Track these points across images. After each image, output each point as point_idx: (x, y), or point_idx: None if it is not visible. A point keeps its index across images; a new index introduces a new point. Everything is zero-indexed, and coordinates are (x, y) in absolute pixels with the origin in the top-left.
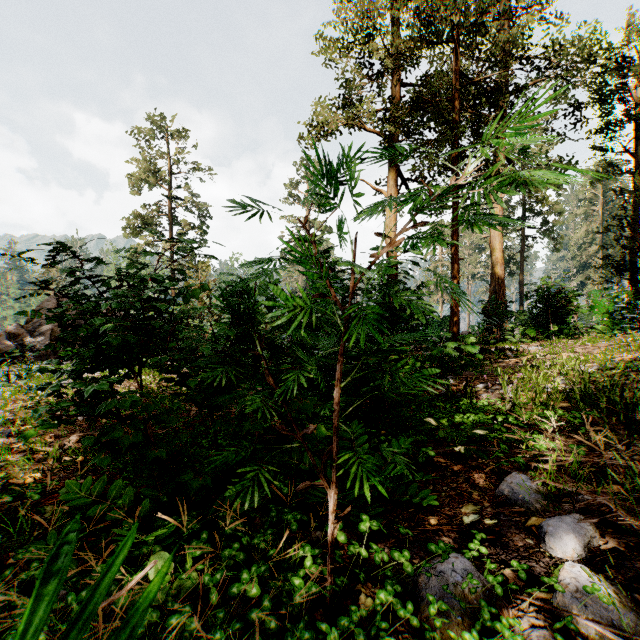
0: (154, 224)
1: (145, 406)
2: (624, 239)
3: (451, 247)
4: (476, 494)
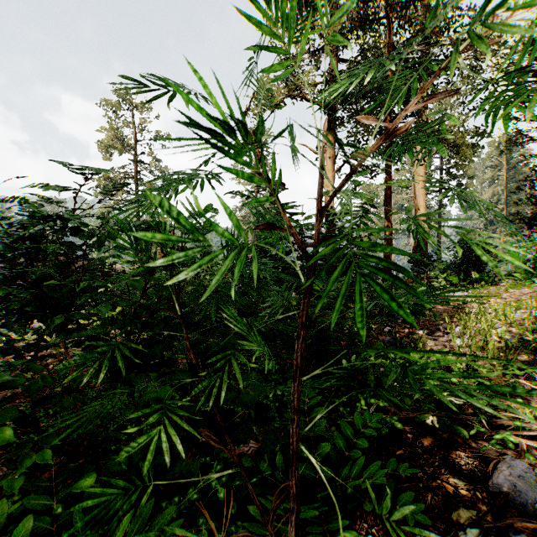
0: (123, 185)
1: (26, 388)
2: (534, 197)
3: (384, 203)
4: (463, 487)
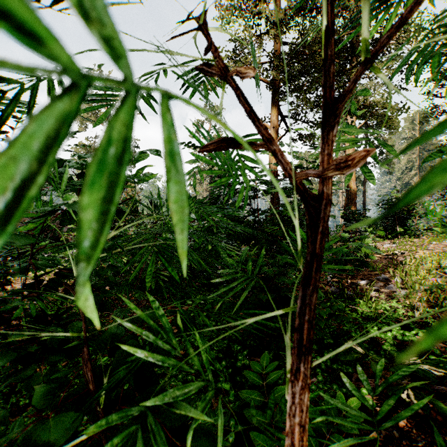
0: None
1: None
2: None
3: None
4: None
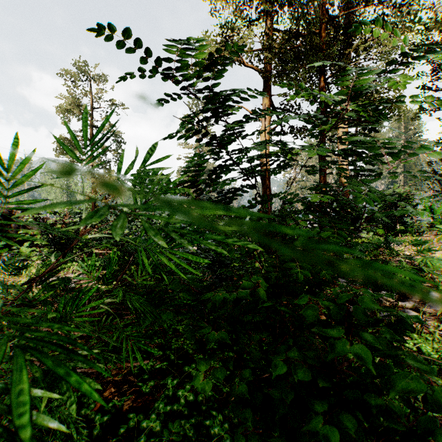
0: None
1: None
2: None
3: (319, 158)
4: None
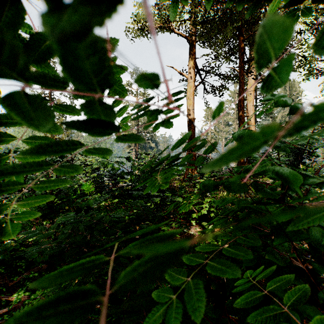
0: None
1: None
2: None
3: (239, 107)
4: None
